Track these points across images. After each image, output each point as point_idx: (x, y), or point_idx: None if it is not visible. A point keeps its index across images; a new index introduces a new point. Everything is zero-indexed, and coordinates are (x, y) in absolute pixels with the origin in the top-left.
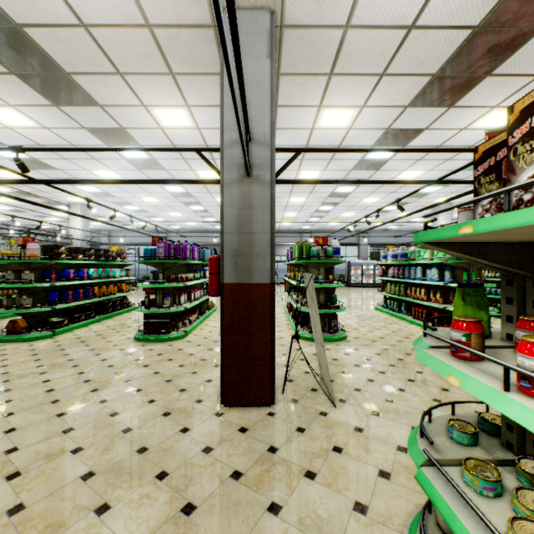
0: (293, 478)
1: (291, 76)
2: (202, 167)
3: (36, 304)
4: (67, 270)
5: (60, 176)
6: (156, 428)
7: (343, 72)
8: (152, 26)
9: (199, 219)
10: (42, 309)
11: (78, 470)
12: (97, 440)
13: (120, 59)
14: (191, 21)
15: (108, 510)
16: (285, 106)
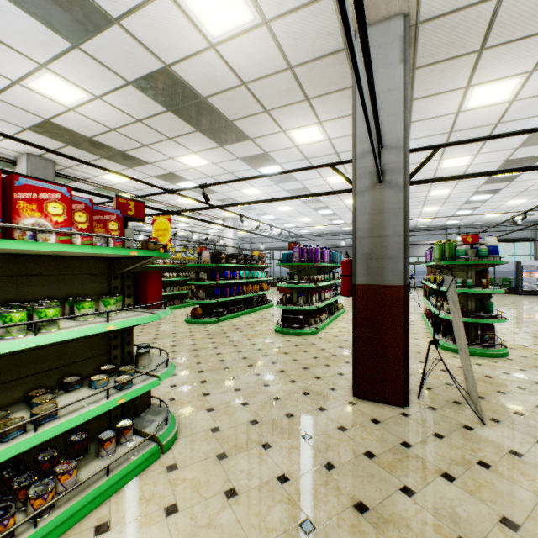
0: (427, 474)
1: (429, 66)
2: (331, 173)
3: (207, 297)
4: (225, 272)
5: (219, 198)
6: (298, 402)
7: (498, 42)
8: (293, 67)
9: (327, 222)
10: (211, 301)
11: (247, 416)
12: (256, 401)
13: (267, 100)
14: (325, 52)
15: (270, 447)
16: (422, 97)
